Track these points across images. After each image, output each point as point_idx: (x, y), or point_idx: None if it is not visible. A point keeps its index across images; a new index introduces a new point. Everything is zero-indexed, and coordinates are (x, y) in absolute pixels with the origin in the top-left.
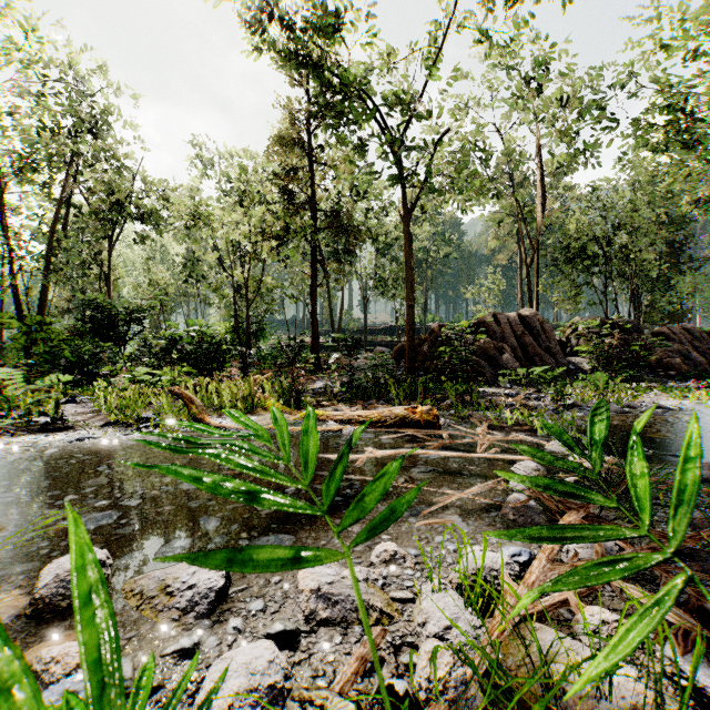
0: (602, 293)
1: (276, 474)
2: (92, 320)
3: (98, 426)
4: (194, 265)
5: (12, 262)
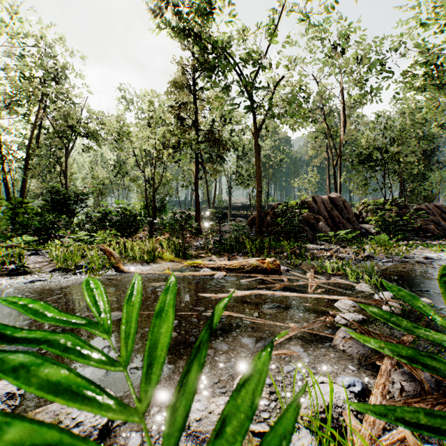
0: (382, 183)
1: (99, 395)
2: (52, 200)
3: (48, 271)
4: (121, 166)
5: (3, 163)
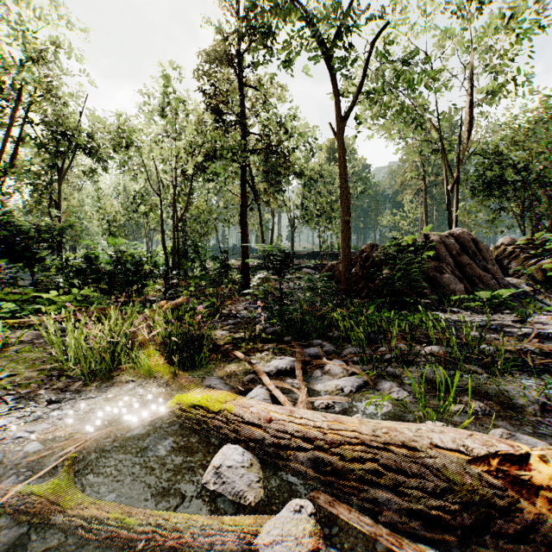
0: (520, 216)
1: None
2: None
3: None
4: (144, 198)
5: None
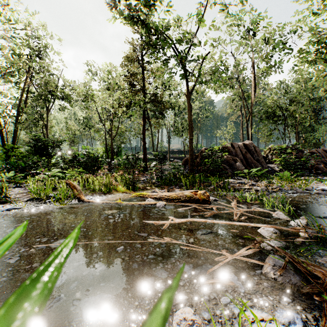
0: (283, 133)
1: None
2: (35, 145)
3: (24, 201)
4: (88, 121)
5: None
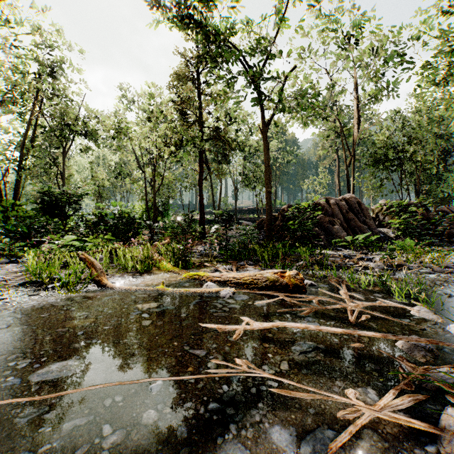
0: (398, 184)
1: None
2: (43, 201)
3: (15, 286)
4: (122, 167)
5: None
